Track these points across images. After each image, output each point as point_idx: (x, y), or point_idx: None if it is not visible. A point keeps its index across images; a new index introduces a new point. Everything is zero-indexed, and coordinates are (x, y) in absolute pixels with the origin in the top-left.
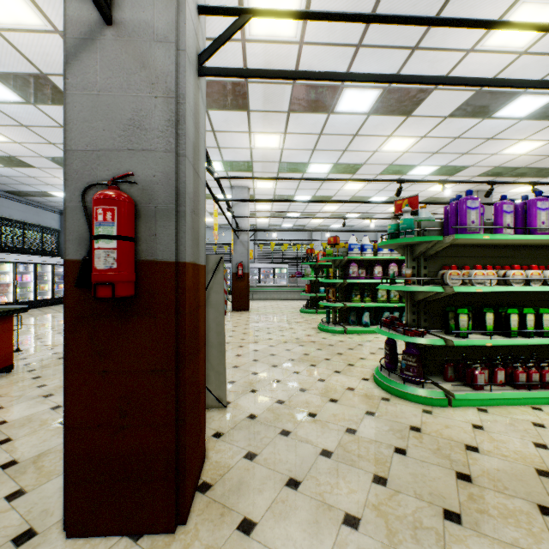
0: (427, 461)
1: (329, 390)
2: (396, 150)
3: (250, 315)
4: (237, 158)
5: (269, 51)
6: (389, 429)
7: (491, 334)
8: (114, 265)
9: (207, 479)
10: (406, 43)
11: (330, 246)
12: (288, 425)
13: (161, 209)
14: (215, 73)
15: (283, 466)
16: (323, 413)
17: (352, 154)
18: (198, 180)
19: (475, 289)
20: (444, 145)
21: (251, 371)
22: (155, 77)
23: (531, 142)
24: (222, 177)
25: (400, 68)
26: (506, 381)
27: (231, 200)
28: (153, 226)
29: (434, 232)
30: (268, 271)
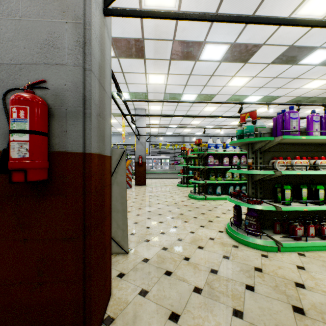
0: (270, 296)
1: (197, 240)
2: (237, 85)
3: (146, 188)
4: (138, 90)
5: None
6: (240, 269)
7: (306, 203)
8: (26, 155)
9: (110, 314)
10: (246, 12)
11: (196, 145)
12: (170, 267)
13: (71, 111)
14: (116, 13)
15: (167, 301)
16: (194, 257)
17: (210, 88)
18: (104, 93)
19: (296, 172)
20: (267, 82)
21: (146, 225)
22: (66, 7)
23: (321, 81)
24: (127, 100)
25: (242, 30)
26: (315, 233)
27: (133, 115)
28: (65, 124)
29: (266, 135)
30: (158, 161)
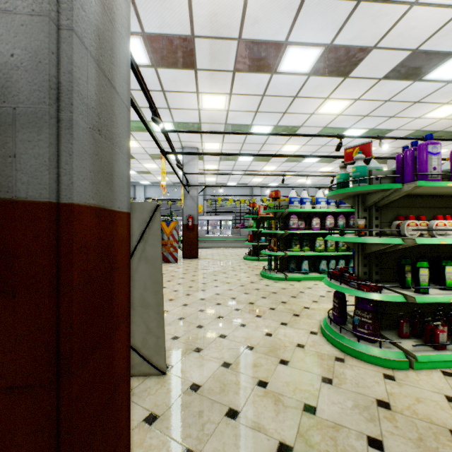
0: None
1: (278, 348)
2: (331, 113)
3: (199, 262)
4: (186, 119)
5: (215, 0)
6: (354, 405)
7: None
8: None
9: None
10: None
11: (272, 200)
12: (236, 401)
13: (25, 112)
14: None
15: None
16: (275, 380)
17: (291, 117)
18: (112, 92)
19: (439, 241)
20: (375, 108)
21: (197, 323)
22: None
23: None
24: (169, 130)
25: (343, 23)
26: None
27: (178, 153)
28: (11, 140)
29: (385, 182)
30: (216, 223)
